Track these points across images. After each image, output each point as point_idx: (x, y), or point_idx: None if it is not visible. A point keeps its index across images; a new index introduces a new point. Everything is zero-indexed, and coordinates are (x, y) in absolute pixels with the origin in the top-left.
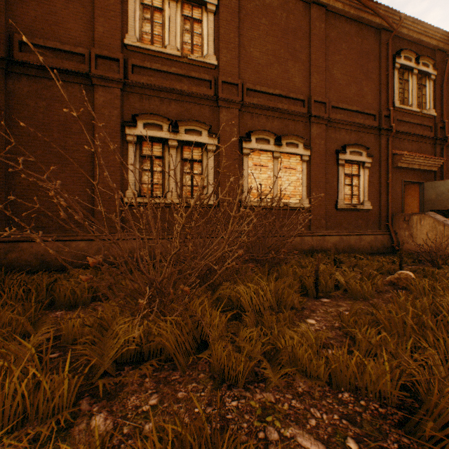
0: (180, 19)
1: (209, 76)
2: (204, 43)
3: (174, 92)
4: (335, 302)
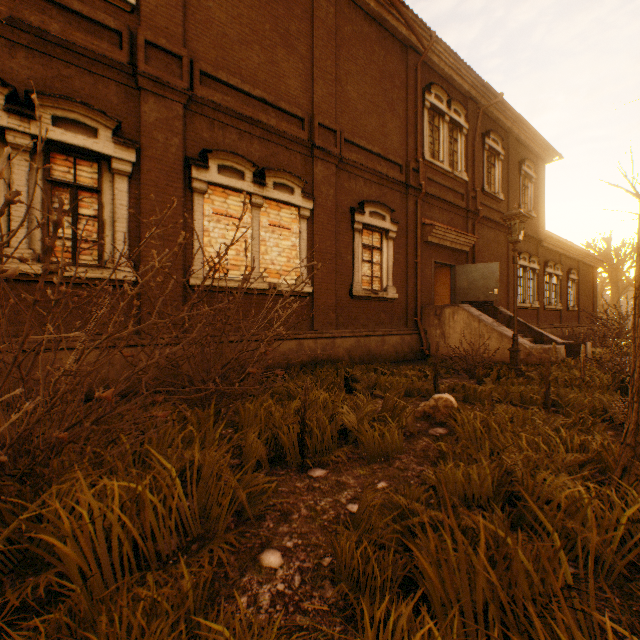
0: None
1: (117, 21)
2: None
3: (22, 28)
4: (337, 474)
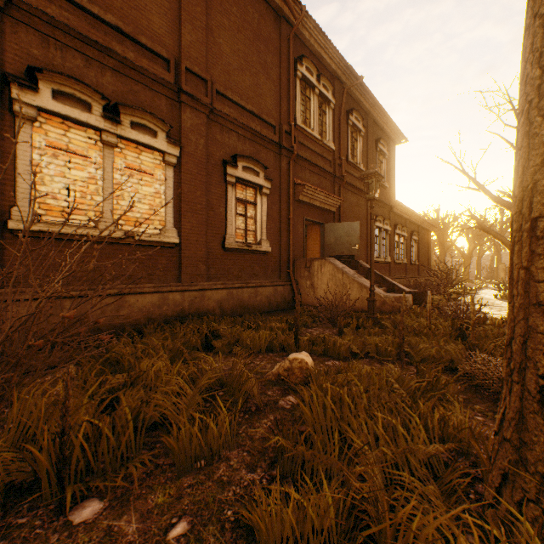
0: None
1: None
2: None
3: None
4: (116, 512)
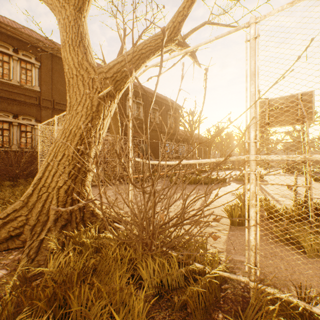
0: (20, 68)
1: (36, 95)
2: (33, 80)
3: (16, 101)
4: None
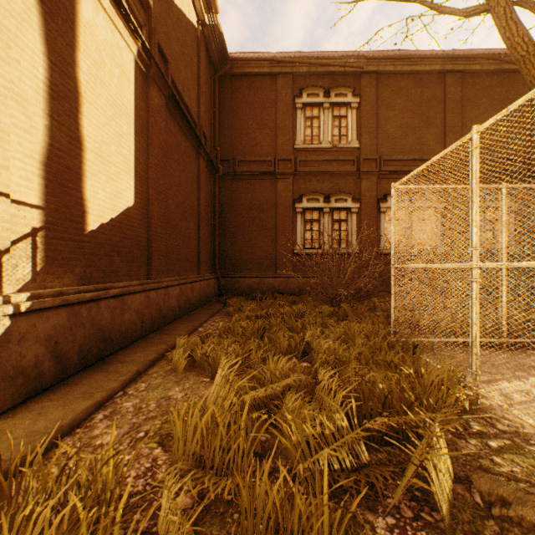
0: (331, 120)
1: (352, 156)
2: (348, 133)
3: (327, 174)
4: None
